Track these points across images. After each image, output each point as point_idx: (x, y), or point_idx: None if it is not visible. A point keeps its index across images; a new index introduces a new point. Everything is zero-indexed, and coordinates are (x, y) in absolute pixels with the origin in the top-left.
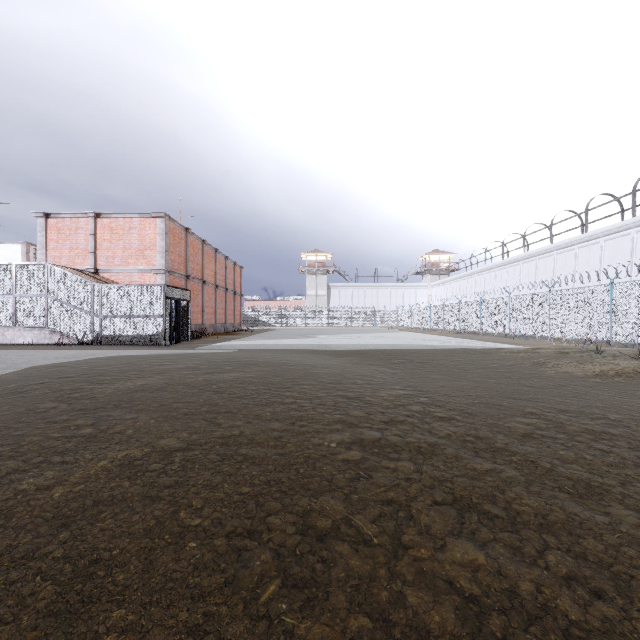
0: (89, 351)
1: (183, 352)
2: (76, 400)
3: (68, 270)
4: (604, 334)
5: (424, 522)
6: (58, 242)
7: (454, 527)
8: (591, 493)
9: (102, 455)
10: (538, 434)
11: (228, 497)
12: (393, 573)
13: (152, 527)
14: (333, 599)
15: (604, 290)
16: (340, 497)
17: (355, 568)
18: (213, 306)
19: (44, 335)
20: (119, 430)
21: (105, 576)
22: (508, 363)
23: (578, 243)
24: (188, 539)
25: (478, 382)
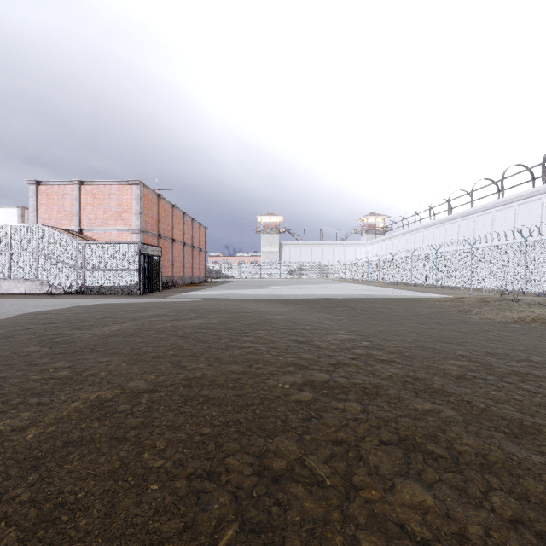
0: (73, 300)
1: (155, 301)
2: (57, 344)
3: (56, 230)
4: (519, 285)
5: (373, 462)
6: (48, 206)
7: (401, 467)
8: (525, 433)
9: (75, 396)
10: (470, 375)
11: (189, 438)
12: (346, 516)
13: (117, 469)
14: (289, 545)
15: (519, 247)
16: (294, 437)
17: (309, 511)
18: (181, 261)
19: (35, 286)
20: (93, 372)
21: (68, 521)
22: (437, 310)
23: (495, 207)
24: (150, 481)
25: (412, 327)
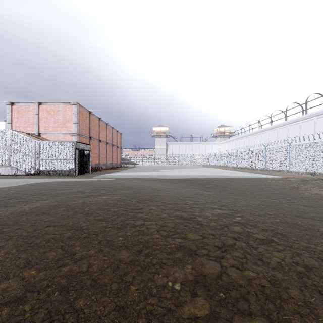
0: (28, 179)
1: (82, 180)
2: None
3: (21, 133)
4: None
5: None
6: (18, 118)
7: None
8: None
9: None
10: None
11: None
12: None
13: None
14: None
15: None
16: None
17: None
18: (105, 154)
19: (7, 170)
20: None
21: None
22: (276, 187)
23: (301, 120)
24: None
25: (267, 202)
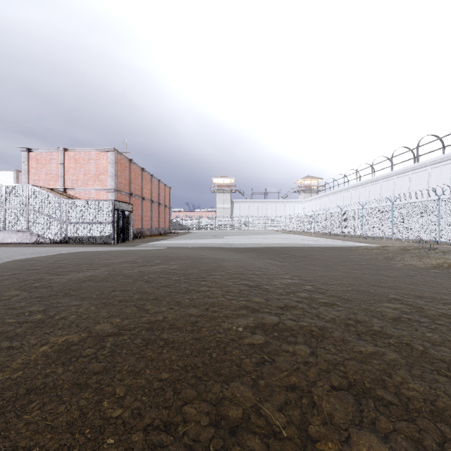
0: (57, 248)
1: (126, 249)
2: (36, 289)
3: (43, 189)
4: (433, 236)
5: (326, 410)
6: (37, 169)
7: (354, 415)
8: None
9: (45, 340)
10: (405, 318)
11: (149, 384)
12: None
13: (75, 419)
14: None
15: (433, 204)
16: (248, 383)
17: None
18: (149, 215)
19: (26, 236)
20: (64, 316)
21: None
22: (366, 257)
23: (411, 170)
24: (107, 434)
25: (347, 272)
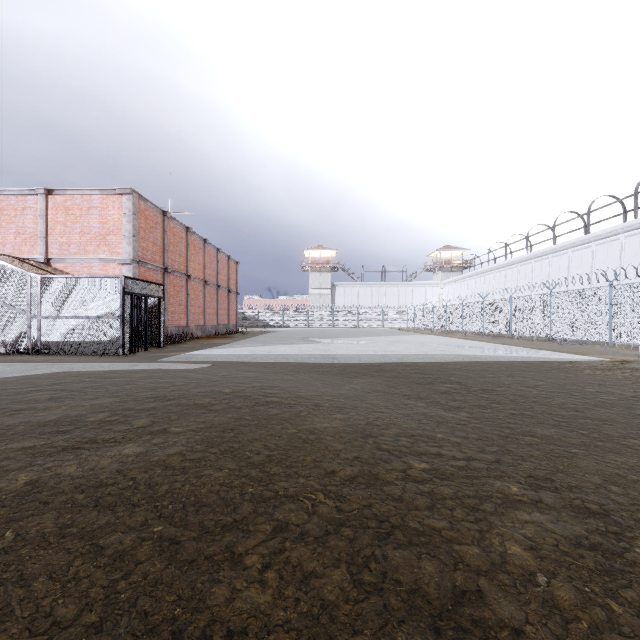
0: None
1: (126, 369)
2: None
3: (1, 258)
4: None
5: None
6: (1, 225)
7: None
8: None
9: None
10: None
11: None
12: None
13: None
14: None
15: None
16: None
17: None
18: (201, 305)
19: None
20: None
21: None
22: (625, 392)
23: (625, 231)
24: None
25: None
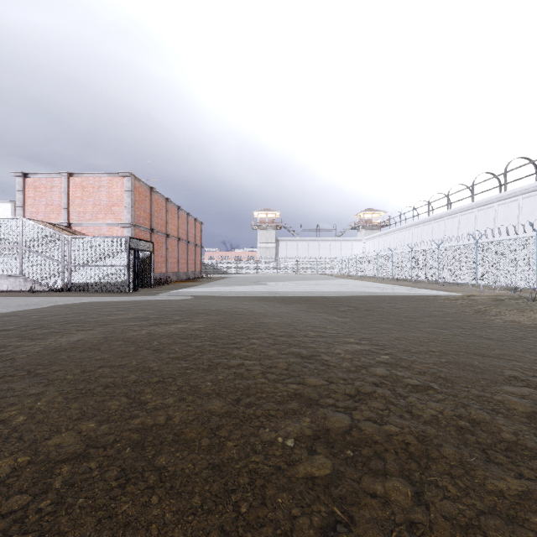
0: (54, 298)
1: (141, 299)
2: None
3: (41, 224)
4: (530, 282)
5: None
6: (35, 199)
7: None
8: None
9: None
10: None
11: None
12: None
13: None
14: None
15: (530, 241)
16: None
17: None
18: (176, 256)
19: (19, 283)
20: (7, 417)
21: None
22: (451, 311)
23: (497, 201)
24: None
25: (432, 333)
